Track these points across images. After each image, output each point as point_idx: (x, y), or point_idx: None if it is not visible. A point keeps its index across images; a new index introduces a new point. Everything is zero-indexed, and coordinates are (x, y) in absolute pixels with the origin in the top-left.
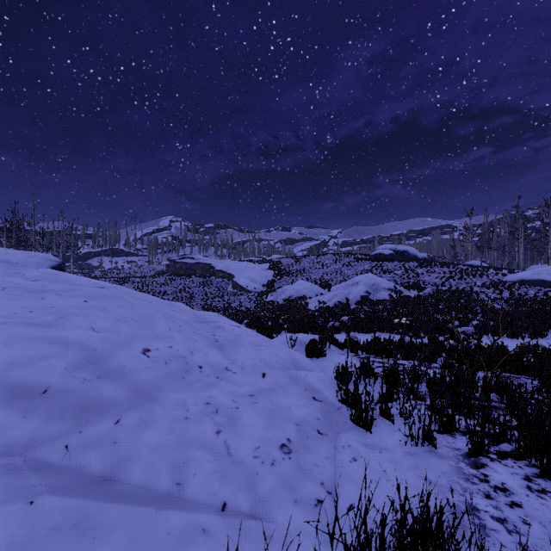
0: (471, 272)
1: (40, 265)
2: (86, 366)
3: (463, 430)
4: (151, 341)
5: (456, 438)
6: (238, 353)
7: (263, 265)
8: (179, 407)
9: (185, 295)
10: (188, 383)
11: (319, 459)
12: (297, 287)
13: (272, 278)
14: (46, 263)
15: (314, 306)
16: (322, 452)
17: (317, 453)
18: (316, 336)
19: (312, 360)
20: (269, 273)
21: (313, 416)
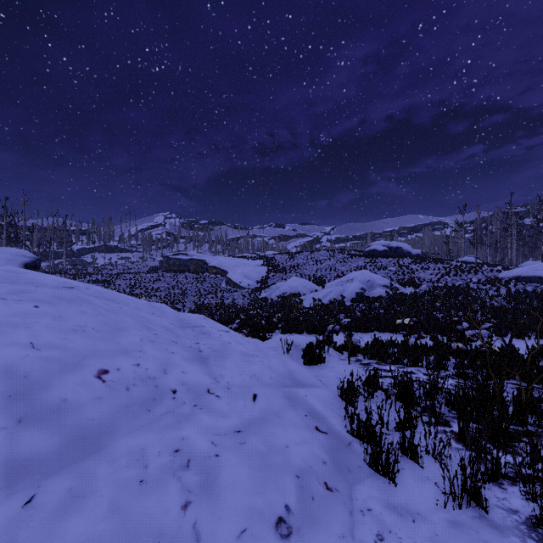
0: (465, 268)
1: (11, 262)
2: (5, 403)
3: (511, 476)
4: (112, 358)
5: (506, 490)
6: (224, 367)
7: (257, 261)
8: (134, 462)
9: (178, 292)
10: (155, 417)
11: (332, 541)
12: (291, 283)
13: (266, 274)
14: (19, 260)
15: (309, 303)
16: (334, 526)
17: (327, 529)
18: (313, 338)
19: (309, 368)
20: (262, 269)
21: (318, 458)
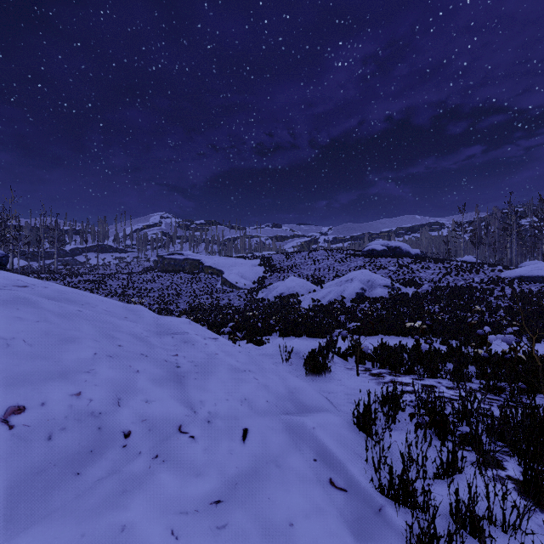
0: (466, 268)
1: None
2: None
3: None
4: (38, 385)
5: None
6: (206, 389)
7: (254, 261)
8: None
9: (171, 292)
10: (84, 487)
11: None
12: (289, 283)
13: (263, 274)
14: None
15: (307, 303)
16: None
17: None
18: (315, 343)
19: (313, 380)
20: (259, 269)
21: (338, 542)
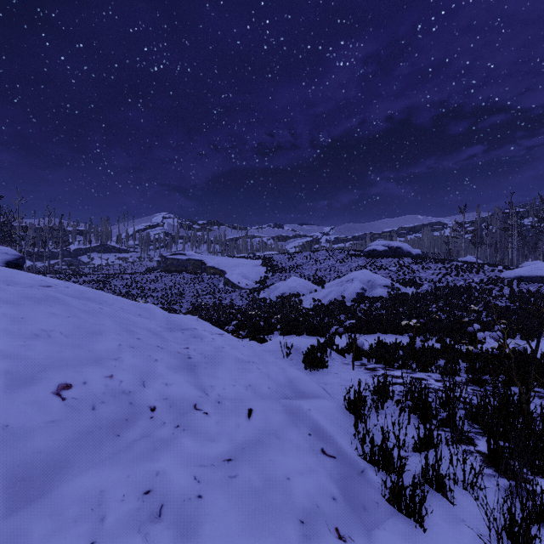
0: (467, 268)
1: None
2: None
3: None
4: (79, 368)
5: None
6: (215, 376)
7: (256, 261)
8: (87, 512)
9: (175, 292)
10: (124, 445)
11: None
12: (290, 283)
13: (265, 274)
14: None
15: (308, 303)
16: None
17: None
18: (314, 341)
19: (311, 373)
20: (261, 269)
21: (326, 492)
